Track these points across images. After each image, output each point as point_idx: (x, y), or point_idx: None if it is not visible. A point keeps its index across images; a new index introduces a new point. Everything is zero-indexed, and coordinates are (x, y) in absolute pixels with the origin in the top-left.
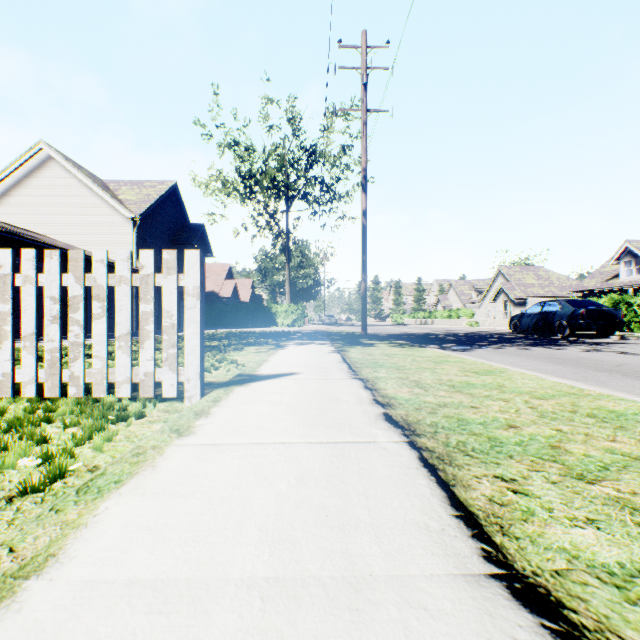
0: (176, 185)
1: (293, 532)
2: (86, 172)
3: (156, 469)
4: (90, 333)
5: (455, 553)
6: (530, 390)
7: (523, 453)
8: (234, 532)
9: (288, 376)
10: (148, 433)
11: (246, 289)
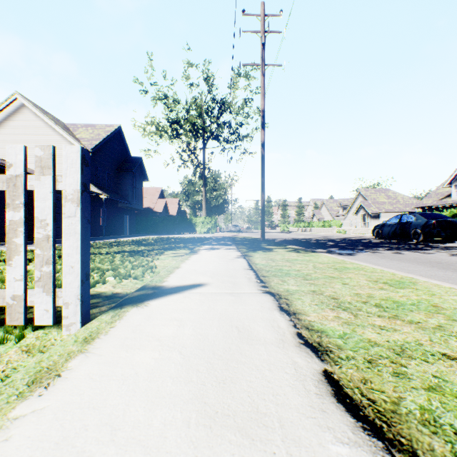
0: (120, 127)
1: None
2: (51, 117)
3: None
4: None
5: None
6: None
7: None
8: None
9: (194, 289)
10: None
11: (174, 206)
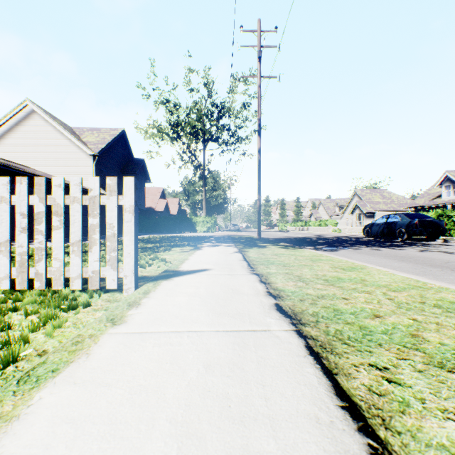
0: (124, 131)
1: (199, 425)
2: (59, 122)
3: (89, 357)
4: None
5: (345, 450)
6: (386, 284)
7: (390, 341)
8: (147, 425)
9: (202, 272)
10: (91, 320)
11: (174, 205)
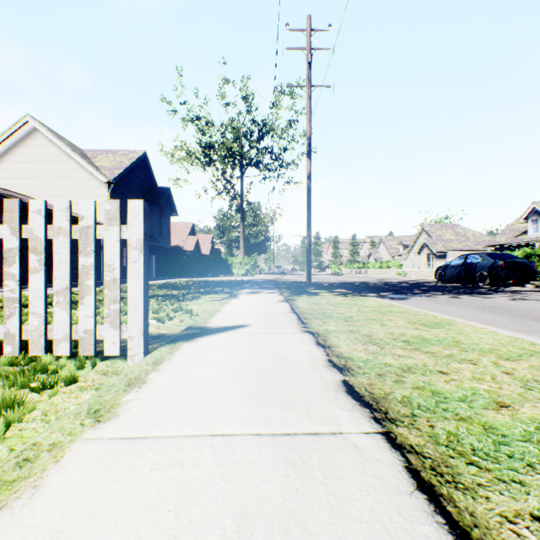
0: (145, 154)
1: None
2: (67, 142)
3: (35, 496)
4: None
5: None
6: (491, 347)
7: None
8: None
9: (238, 329)
10: (71, 407)
11: (207, 244)
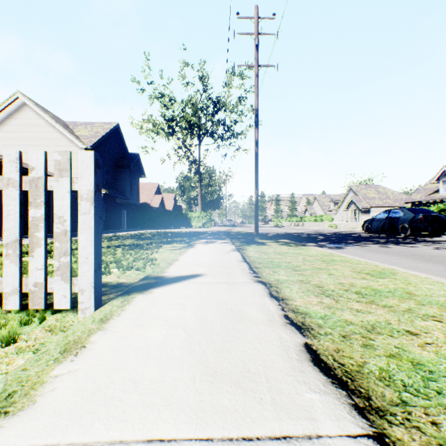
0: (118, 125)
1: None
2: (52, 115)
3: None
4: (52, 233)
5: None
6: None
7: None
8: None
9: (193, 279)
10: None
11: (170, 201)
